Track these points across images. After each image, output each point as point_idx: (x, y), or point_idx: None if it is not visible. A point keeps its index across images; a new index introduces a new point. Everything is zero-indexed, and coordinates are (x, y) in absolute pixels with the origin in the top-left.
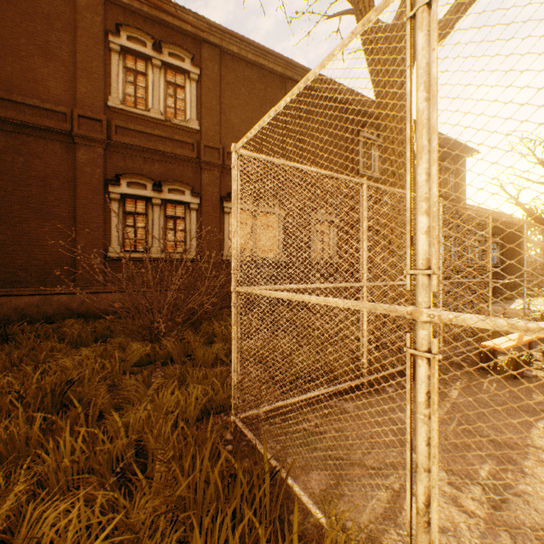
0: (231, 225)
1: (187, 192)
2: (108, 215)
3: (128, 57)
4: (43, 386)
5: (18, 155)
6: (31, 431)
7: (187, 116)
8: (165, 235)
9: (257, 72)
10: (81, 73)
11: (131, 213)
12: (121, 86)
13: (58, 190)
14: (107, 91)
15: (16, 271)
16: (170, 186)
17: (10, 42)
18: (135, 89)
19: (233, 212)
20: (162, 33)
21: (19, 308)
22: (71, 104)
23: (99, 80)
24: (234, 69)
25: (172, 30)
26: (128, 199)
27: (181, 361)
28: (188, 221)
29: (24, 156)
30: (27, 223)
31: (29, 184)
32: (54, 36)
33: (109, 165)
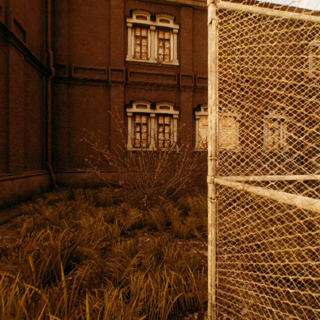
0: (200, 127)
1: (171, 107)
2: (126, 126)
3: (137, 29)
4: (55, 247)
5: (83, 97)
6: (17, 306)
7: (171, 58)
8: (157, 136)
9: (219, 17)
10: (112, 45)
11: (138, 124)
12: (133, 48)
13: (101, 114)
14: (125, 52)
15: (83, 159)
16: (160, 105)
17: (80, 37)
18: (140, 48)
19: (209, 81)
20: (156, 9)
21: (83, 179)
22: (108, 64)
23: (121, 47)
24: (202, 19)
25: (161, 5)
26: (137, 115)
27: (162, 228)
28: (171, 126)
29: (86, 97)
30: (87, 133)
31: (88, 112)
32: (100, 28)
33: (126, 96)
